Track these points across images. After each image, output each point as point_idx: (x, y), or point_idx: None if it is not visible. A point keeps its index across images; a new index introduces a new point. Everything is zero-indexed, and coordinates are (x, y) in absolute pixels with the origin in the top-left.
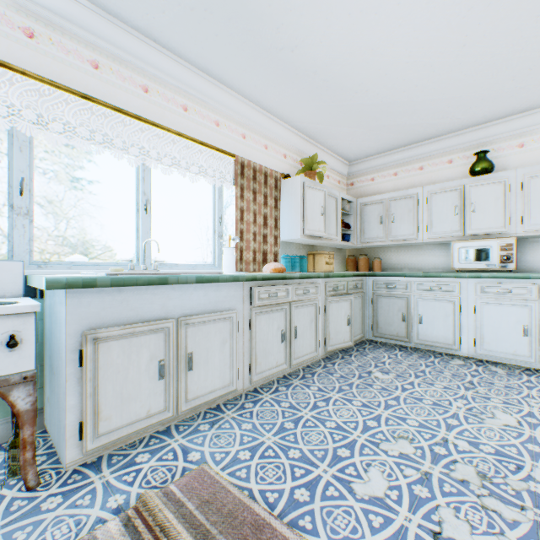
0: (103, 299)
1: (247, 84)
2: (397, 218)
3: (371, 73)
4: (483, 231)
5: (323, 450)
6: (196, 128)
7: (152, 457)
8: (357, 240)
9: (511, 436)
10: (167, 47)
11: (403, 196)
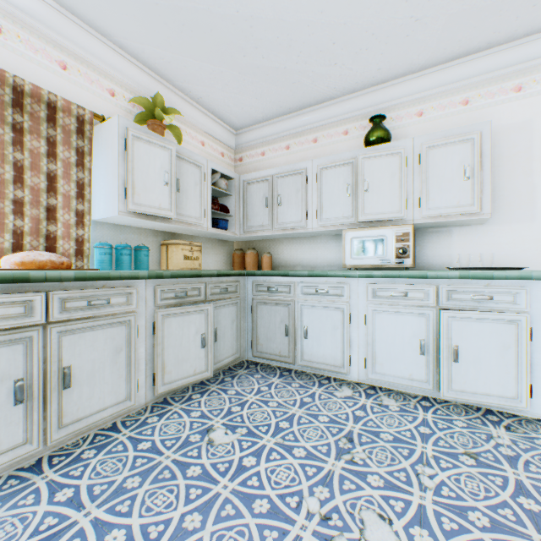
0: None
1: None
2: (285, 201)
3: None
4: (378, 217)
5: None
6: None
7: None
8: (240, 228)
9: None
10: None
11: (291, 171)
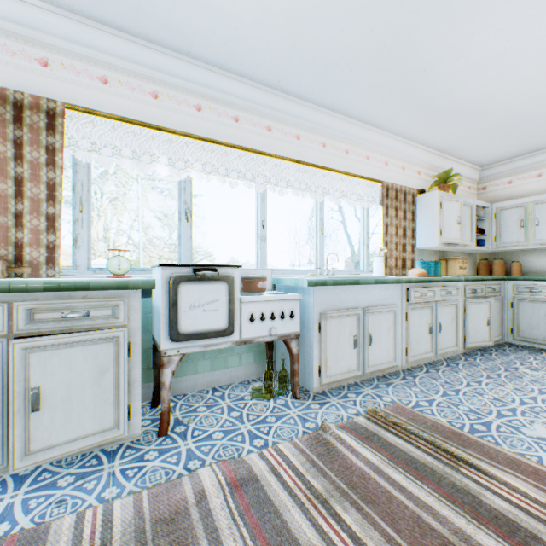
0: (327, 293)
1: (394, 124)
2: (542, 222)
3: (519, 98)
4: None
5: (487, 409)
6: (353, 165)
7: (357, 396)
8: (491, 244)
9: None
10: (340, 113)
11: None
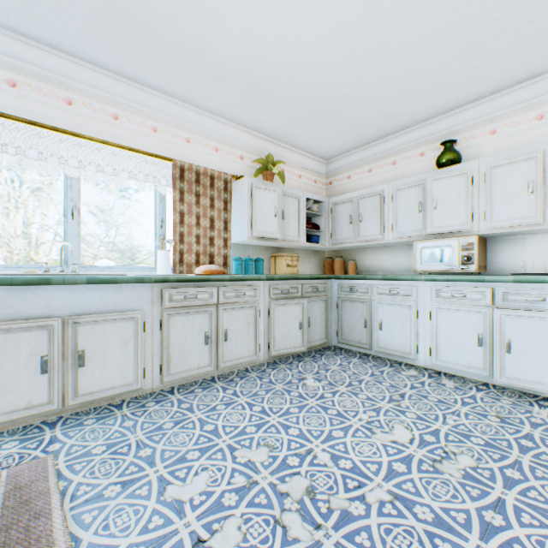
0: None
1: (179, 89)
2: (365, 218)
3: (295, 67)
4: (445, 229)
5: (175, 452)
6: (129, 135)
7: (18, 445)
8: (329, 241)
9: (387, 453)
10: (87, 61)
11: (370, 193)
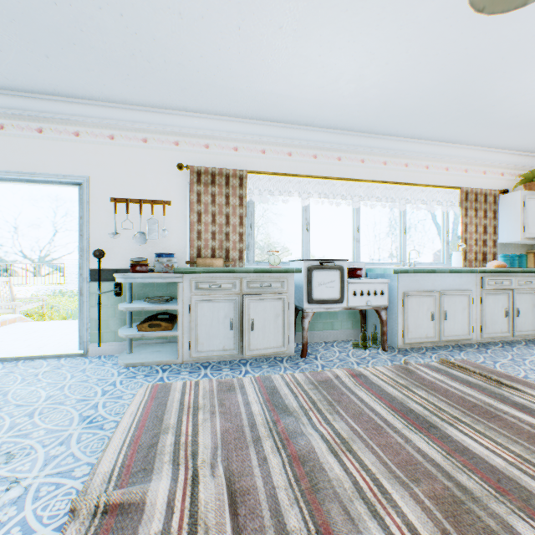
0: (409, 279)
1: (472, 139)
2: None
3: None
4: None
5: None
6: (432, 177)
7: (433, 354)
8: None
9: None
10: (420, 139)
11: None
